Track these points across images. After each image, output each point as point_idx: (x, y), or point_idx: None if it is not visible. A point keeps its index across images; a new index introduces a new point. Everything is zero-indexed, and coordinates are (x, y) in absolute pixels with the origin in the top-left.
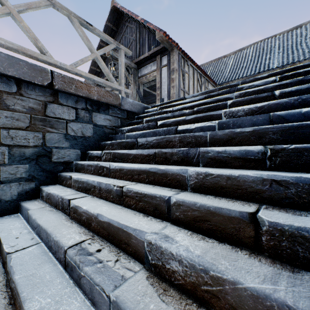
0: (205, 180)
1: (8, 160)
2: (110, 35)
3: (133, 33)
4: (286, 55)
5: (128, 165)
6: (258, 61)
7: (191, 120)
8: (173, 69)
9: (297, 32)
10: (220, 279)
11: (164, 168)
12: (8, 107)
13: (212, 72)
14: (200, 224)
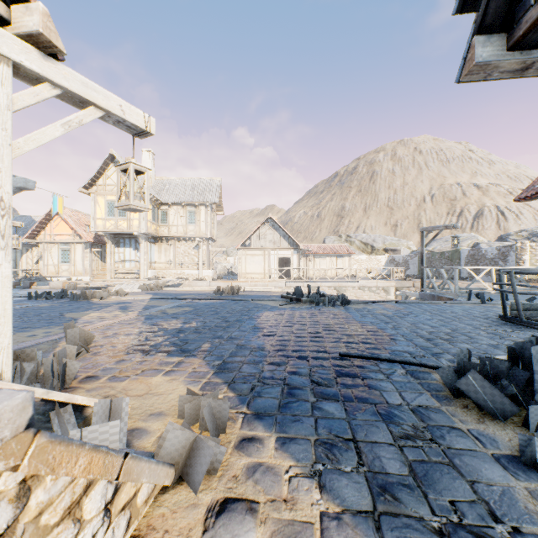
0: None
1: None
2: None
3: None
4: None
5: None
6: None
7: None
8: None
9: None
10: None
11: None
12: None
13: None
14: None
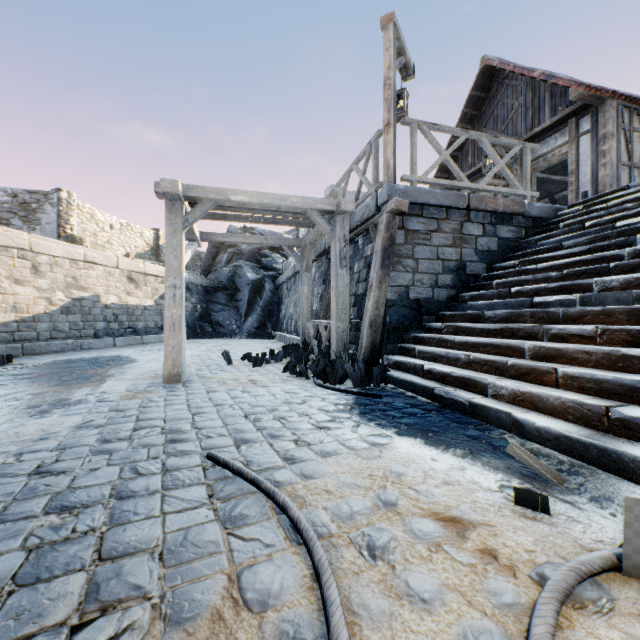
0: None
1: (441, 270)
2: (474, 108)
3: (520, 93)
4: None
5: (560, 261)
6: None
7: (634, 214)
8: (604, 135)
9: None
10: (639, 277)
11: (602, 254)
12: (441, 230)
13: None
14: (633, 272)
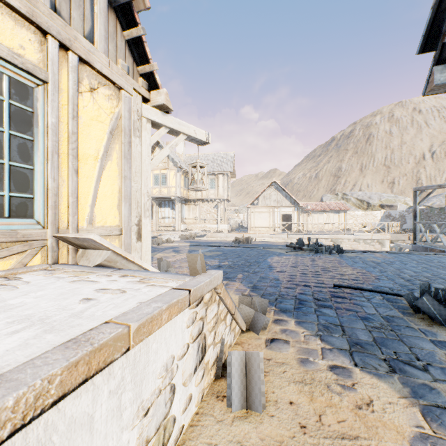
0: None
1: None
2: None
3: None
4: None
5: None
6: None
7: None
8: None
9: None
10: None
11: None
12: None
13: None
14: None
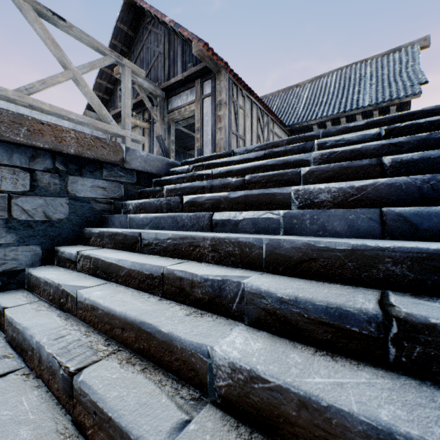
0: (249, 389)
1: None
2: (123, 43)
3: (160, 42)
4: (381, 89)
5: (105, 303)
6: (344, 95)
7: (238, 199)
8: (220, 102)
9: (395, 57)
10: None
11: (168, 332)
12: None
13: (279, 108)
14: None
